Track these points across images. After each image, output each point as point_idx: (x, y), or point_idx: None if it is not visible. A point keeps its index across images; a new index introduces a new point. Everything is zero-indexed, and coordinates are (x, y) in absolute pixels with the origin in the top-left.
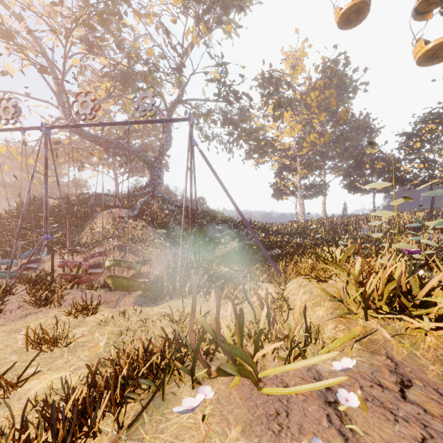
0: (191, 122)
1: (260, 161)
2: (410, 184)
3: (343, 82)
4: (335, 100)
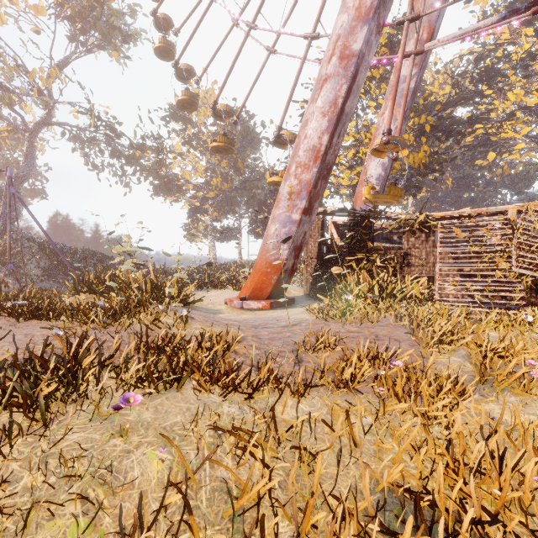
0: (9, 174)
1: (169, 199)
2: None
3: (247, 133)
4: None
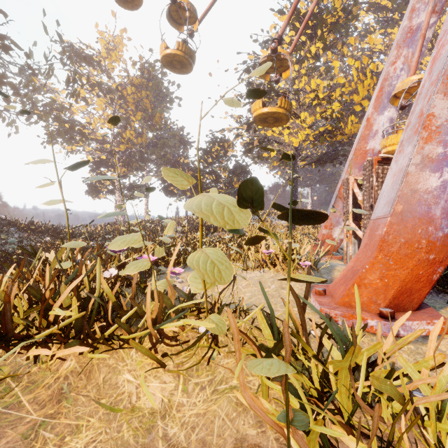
0: None
1: (67, 148)
2: (206, 192)
3: (160, 89)
4: (149, 102)
